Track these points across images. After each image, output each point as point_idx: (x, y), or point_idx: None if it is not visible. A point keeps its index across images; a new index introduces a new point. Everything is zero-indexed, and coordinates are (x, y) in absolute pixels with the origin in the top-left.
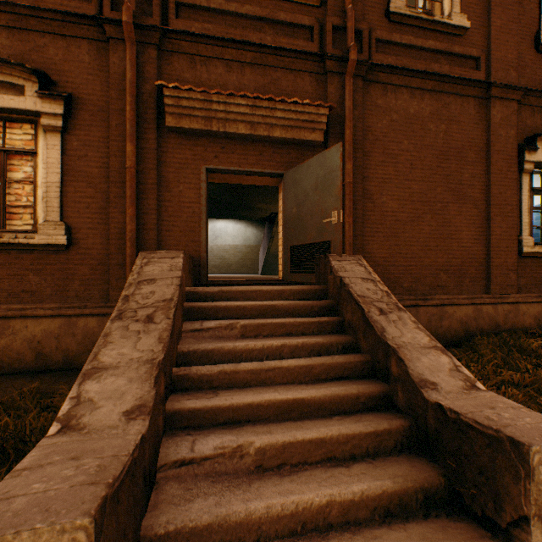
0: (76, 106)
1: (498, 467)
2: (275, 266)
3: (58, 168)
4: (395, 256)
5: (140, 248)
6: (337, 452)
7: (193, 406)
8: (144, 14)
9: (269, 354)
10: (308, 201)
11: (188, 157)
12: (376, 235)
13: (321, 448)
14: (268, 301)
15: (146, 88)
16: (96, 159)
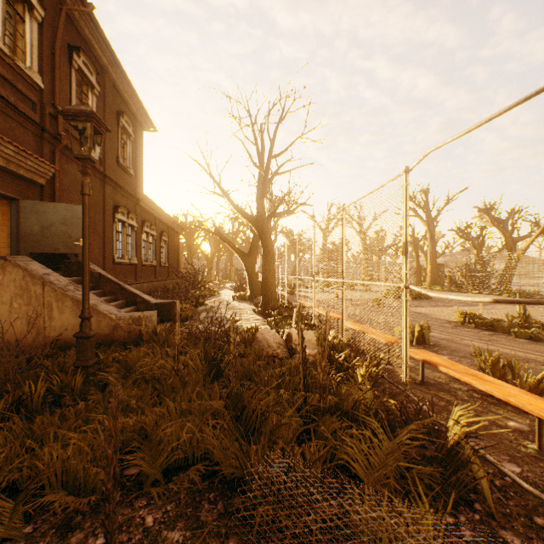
0: None
1: (171, 308)
2: None
3: None
4: None
5: None
6: None
7: None
8: None
9: None
10: (56, 227)
11: None
12: None
13: None
14: None
15: None
16: None
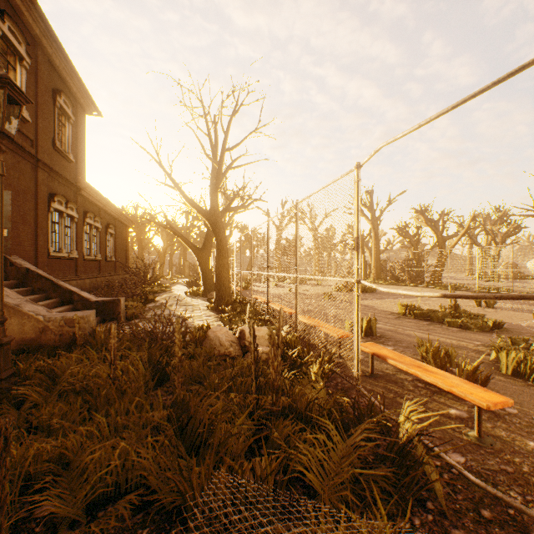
0: None
1: (115, 306)
2: None
3: None
4: None
5: None
6: None
7: None
8: None
9: None
10: None
11: None
12: None
13: None
14: None
15: None
16: None
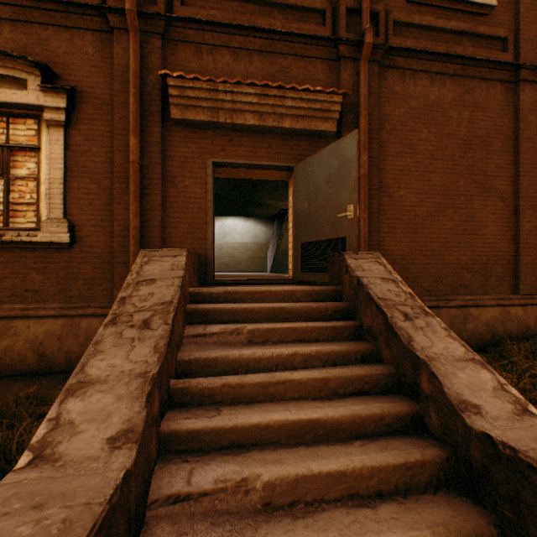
0: (79, 99)
1: None
2: (285, 264)
3: (61, 163)
4: (413, 253)
5: (144, 246)
6: (360, 488)
7: (192, 427)
8: (148, 2)
9: (279, 363)
10: (321, 194)
11: (194, 150)
12: (393, 231)
13: (341, 483)
14: (278, 302)
15: (151, 79)
16: (99, 154)
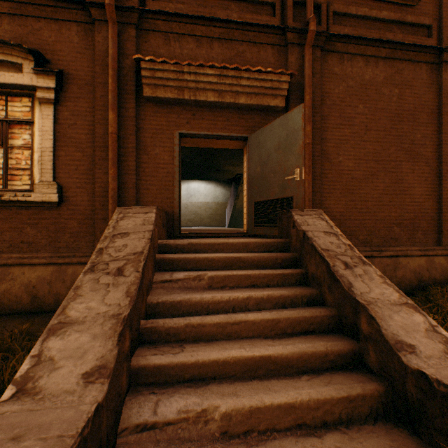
0: (67, 81)
1: None
2: (240, 220)
3: (51, 135)
4: (350, 210)
5: (121, 204)
6: (307, 419)
7: (158, 363)
8: None
9: (235, 306)
10: (271, 160)
11: (163, 123)
12: (333, 192)
13: (290, 414)
14: (234, 253)
15: (127, 63)
16: (83, 127)
